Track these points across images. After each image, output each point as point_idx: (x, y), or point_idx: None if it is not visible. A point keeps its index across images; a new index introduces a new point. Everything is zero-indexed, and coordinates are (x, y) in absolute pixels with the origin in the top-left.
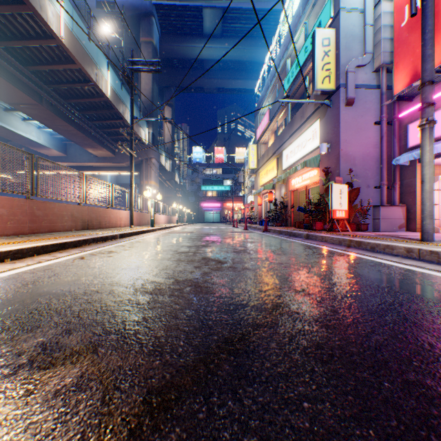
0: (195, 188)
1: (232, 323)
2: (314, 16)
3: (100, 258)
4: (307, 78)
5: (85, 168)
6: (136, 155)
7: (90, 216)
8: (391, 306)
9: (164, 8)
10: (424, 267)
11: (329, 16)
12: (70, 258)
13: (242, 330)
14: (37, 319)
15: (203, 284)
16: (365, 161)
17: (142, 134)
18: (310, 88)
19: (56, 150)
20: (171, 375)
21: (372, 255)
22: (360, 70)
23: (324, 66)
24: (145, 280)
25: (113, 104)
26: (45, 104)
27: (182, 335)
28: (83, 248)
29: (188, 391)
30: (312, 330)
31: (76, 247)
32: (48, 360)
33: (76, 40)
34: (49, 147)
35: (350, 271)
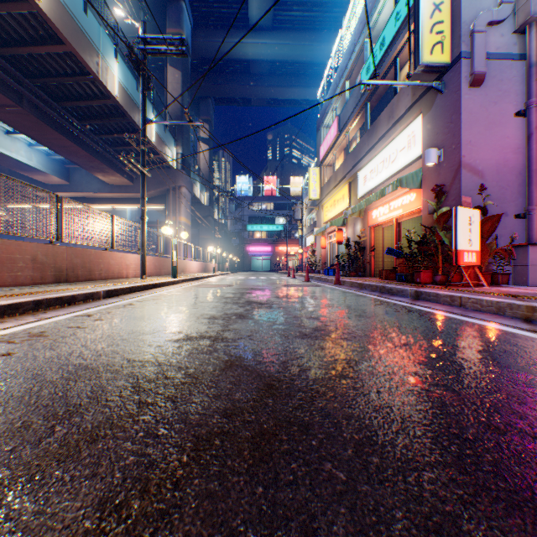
0: (239, 228)
1: None
2: None
3: None
4: (398, 61)
5: (95, 200)
6: (149, 174)
7: (71, 262)
8: None
9: None
10: None
11: None
12: None
13: None
14: None
15: None
16: (501, 174)
17: (168, 155)
18: (401, 76)
19: (54, 176)
20: None
21: None
22: (492, 30)
23: (434, 27)
24: None
25: (124, 109)
26: (27, 106)
27: None
28: None
29: None
30: None
31: None
32: None
33: (63, 9)
34: (45, 172)
35: None
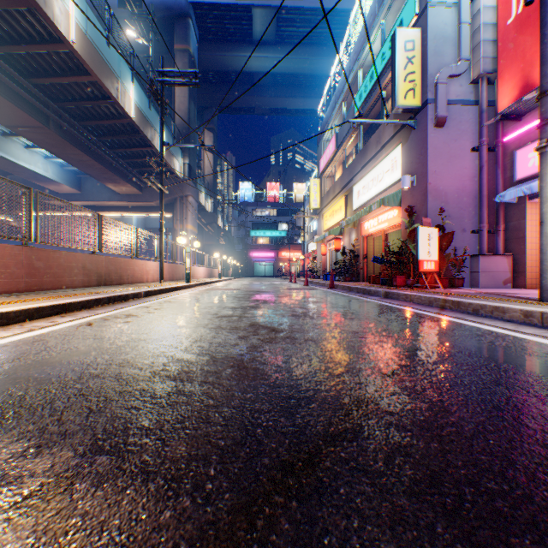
0: (242, 234)
1: (292, 432)
2: (393, 14)
3: (114, 325)
4: (385, 93)
5: (105, 208)
6: (167, 191)
7: (108, 269)
8: (528, 402)
9: (203, 8)
10: None
11: (413, 12)
12: (73, 325)
13: (309, 445)
14: None
15: (250, 365)
16: (460, 198)
17: (176, 166)
18: (388, 106)
19: (67, 186)
20: (189, 544)
21: (476, 320)
22: (453, 81)
23: (408, 76)
24: (168, 357)
25: (139, 127)
26: (53, 127)
27: (215, 455)
28: (93, 310)
29: None
30: (418, 446)
31: (85, 308)
32: None
33: (91, 46)
34: (60, 182)
35: (452, 343)
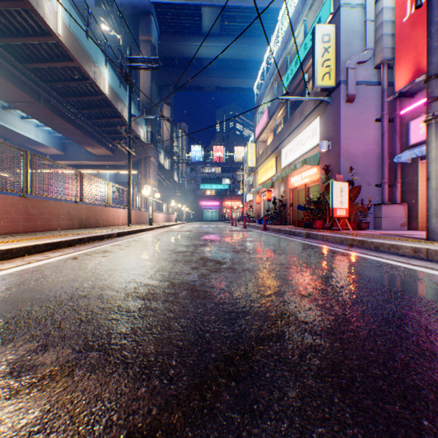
0: (194, 187)
1: (232, 336)
2: (314, 12)
3: (94, 258)
4: (307, 75)
5: (84, 167)
6: (134, 153)
7: (87, 215)
8: (409, 315)
9: (163, 7)
10: (435, 268)
11: (329, 12)
12: (63, 258)
13: (244, 345)
14: (12, 330)
15: (200, 288)
16: (366, 159)
17: (140, 133)
18: (309, 86)
19: (54, 149)
20: (159, 409)
21: (377, 255)
22: (360, 67)
23: (324, 62)
24: (138, 282)
25: (111, 102)
26: (43, 102)
27: (175, 351)
28: (77, 247)
29: (178, 434)
30: (324, 345)
31: (71, 246)
32: (12, 387)
33: (73, 38)
34: (48, 146)
35: (356, 272)
